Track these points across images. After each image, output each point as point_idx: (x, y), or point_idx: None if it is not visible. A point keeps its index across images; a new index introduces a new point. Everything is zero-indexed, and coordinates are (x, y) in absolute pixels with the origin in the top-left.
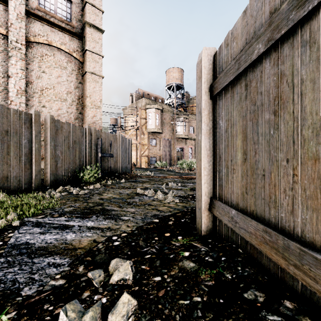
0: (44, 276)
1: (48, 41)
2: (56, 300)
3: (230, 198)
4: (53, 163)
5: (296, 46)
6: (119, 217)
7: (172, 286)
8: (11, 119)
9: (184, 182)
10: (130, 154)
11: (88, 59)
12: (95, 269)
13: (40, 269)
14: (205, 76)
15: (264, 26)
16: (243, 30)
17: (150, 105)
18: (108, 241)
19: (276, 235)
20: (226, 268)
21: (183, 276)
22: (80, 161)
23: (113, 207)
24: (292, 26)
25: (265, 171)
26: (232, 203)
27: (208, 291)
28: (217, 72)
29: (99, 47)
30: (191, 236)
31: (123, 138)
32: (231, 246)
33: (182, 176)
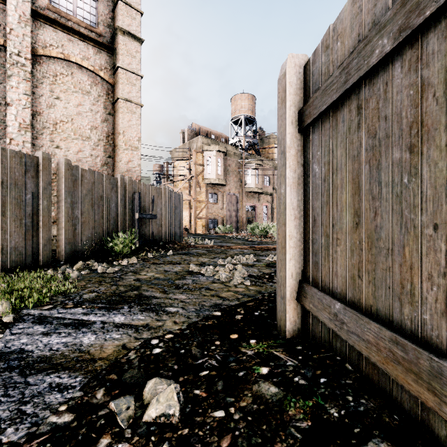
0: (42, 408)
1: (64, 55)
2: None
3: (332, 283)
4: (69, 227)
5: None
6: (162, 308)
7: (243, 429)
8: (7, 165)
9: (258, 255)
10: (180, 214)
11: (121, 81)
12: (121, 395)
13: (36, 394)
14: (292, 98)
15: (392, 8)
16: (353, 22)
17: (208, 145)
18: (145, 347)
19: (416, 350)
20: (329, 397)
21: (260, 410)
22: (109, 224)
23: (154, 293)
24: (446, 0)
25: (393, 244)
26: (335, 291)
27: (302, 439)
28: (310, 91)
29: (136, 63)
30: (270, 339)
31: (171, 192)
32: (334, 359)
33: (254, 246)
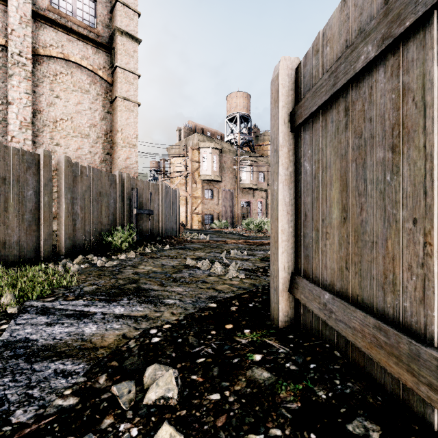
0: (48, 392)
1: (63, 55)
2: (63, 430)
3: (322, 275)
4: (69, 223)
5: (429, 45)
6: (160, 300)
7: (237, 410)
8: (10, 162)
9: (252, 250)
10: (177, 210)
11: (119, 80)
12: (122, 380)
13: (42, 380)
14: (284, 99)
15: (376, 18)
16: (341, 28)
17: (204, 143)
18: (144, 336)
19: (397, 335)
20: (318, 381)
21: (253, 393)
22: (108, 220)
23: (152, 286)
24: (424, 13)
25: (377, 237)
26: (325, 282)
27: (292, 418)
28: (302, 93)
29: (134, 63)
30: (264, 329)
31: (168, 188)
32: (324, 346)
33: (249, 240)
